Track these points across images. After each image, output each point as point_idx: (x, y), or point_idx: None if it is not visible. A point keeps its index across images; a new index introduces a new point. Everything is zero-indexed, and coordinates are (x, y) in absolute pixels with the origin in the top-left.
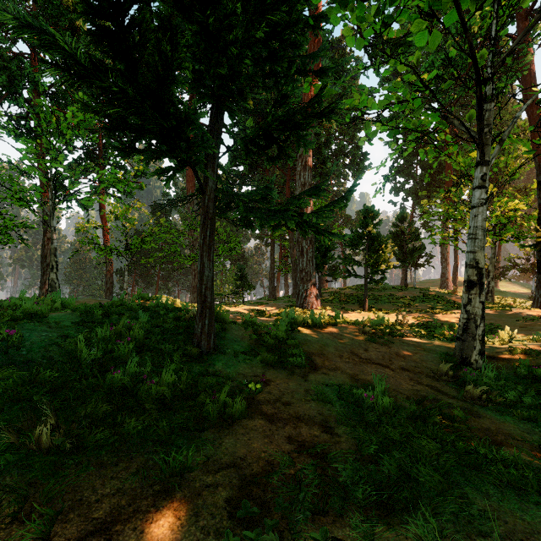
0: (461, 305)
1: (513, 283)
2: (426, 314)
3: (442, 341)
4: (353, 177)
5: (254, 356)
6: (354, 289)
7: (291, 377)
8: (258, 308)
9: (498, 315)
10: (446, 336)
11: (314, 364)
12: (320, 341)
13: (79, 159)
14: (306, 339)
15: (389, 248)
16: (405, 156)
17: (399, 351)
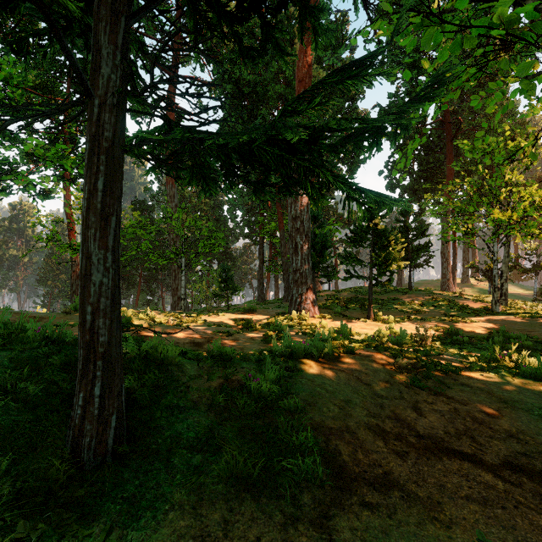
0: (478, 311)
1: (509, 284)
2: (442, 322)
3: (517, 380)
4: (347, 172)
5: (211, 454)
6: (352, 292)
7: (293, 532)
8: (242, 316)
9: (528, 324)
10: (502, 362)
11: (339, 468)
12: (338, 394)
13: (42, 144)
14: (313, 390)
15: (399, 244)
16: (401, 151)
17: (469, 407)
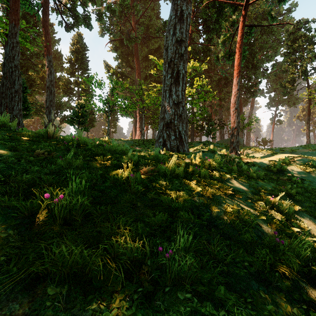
0: None
1: None
2: None
3: None
4: None
5: None
6: None
7: None
8: None
9: None
10: None
11: None
12: None
13: None
14: None
15: None
16: None
17: None
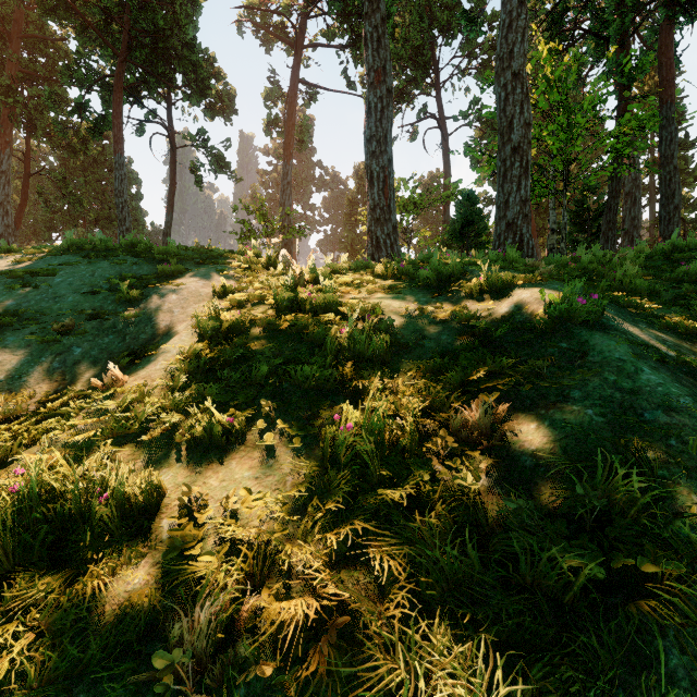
0: None
1: None
2: None
3: None
4: None
5: None
6: None
7: None
8: None
9: None
10: None
11: None
12: None
13: None
14: None
15: None
16: None
17: None
